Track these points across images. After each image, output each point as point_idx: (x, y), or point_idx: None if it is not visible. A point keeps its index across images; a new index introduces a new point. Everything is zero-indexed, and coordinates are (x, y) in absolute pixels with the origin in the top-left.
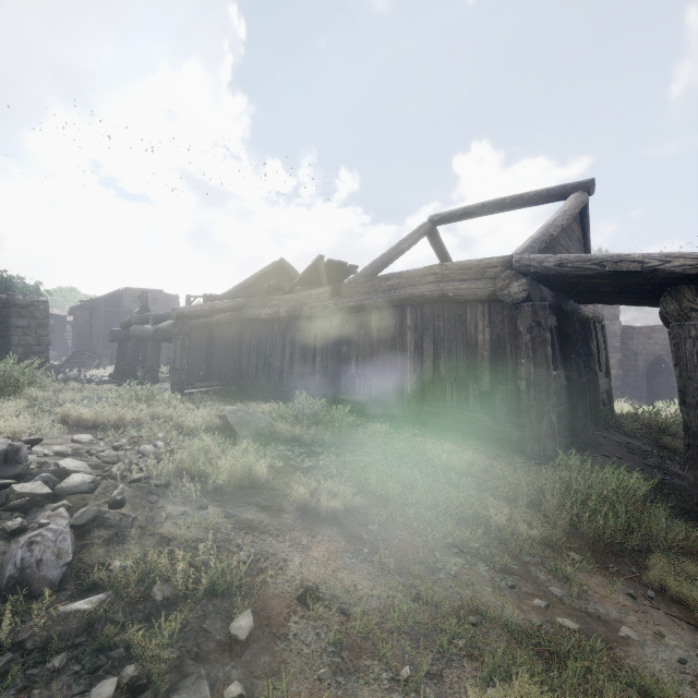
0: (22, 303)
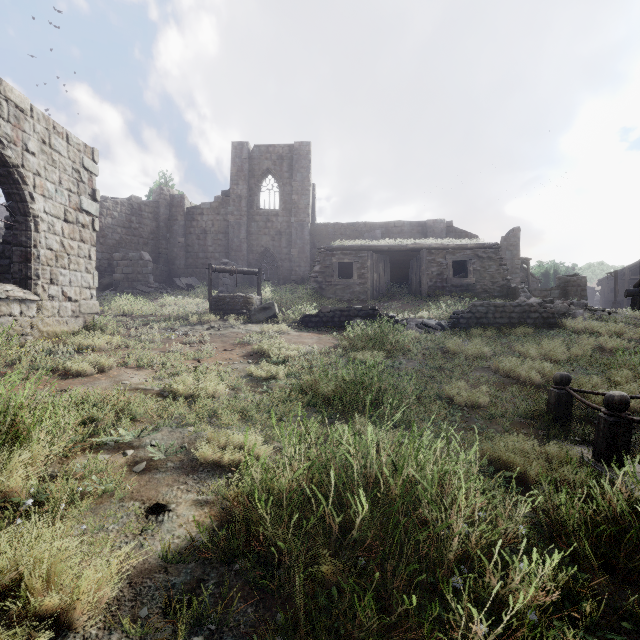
0: (573, 279)
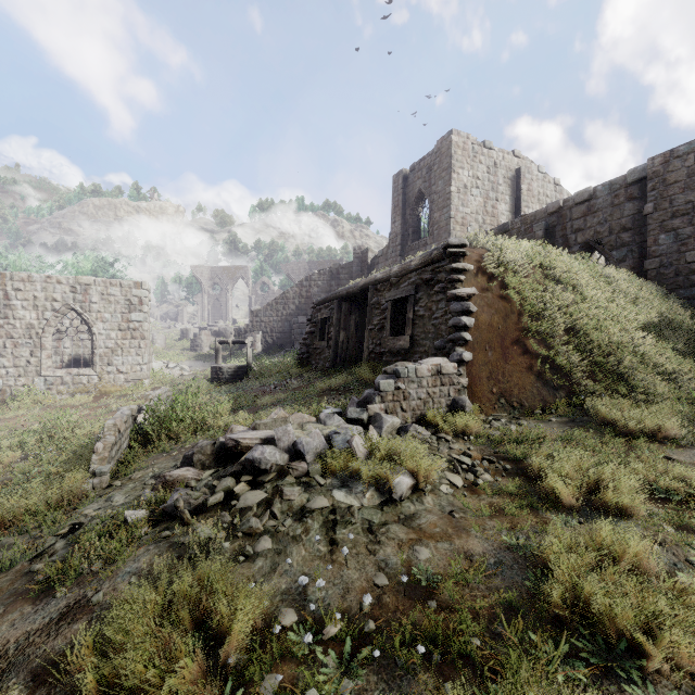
0: None
